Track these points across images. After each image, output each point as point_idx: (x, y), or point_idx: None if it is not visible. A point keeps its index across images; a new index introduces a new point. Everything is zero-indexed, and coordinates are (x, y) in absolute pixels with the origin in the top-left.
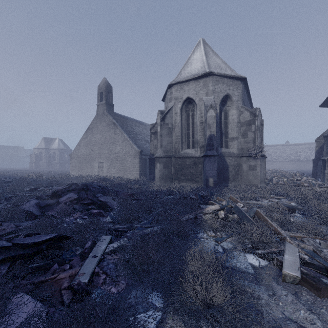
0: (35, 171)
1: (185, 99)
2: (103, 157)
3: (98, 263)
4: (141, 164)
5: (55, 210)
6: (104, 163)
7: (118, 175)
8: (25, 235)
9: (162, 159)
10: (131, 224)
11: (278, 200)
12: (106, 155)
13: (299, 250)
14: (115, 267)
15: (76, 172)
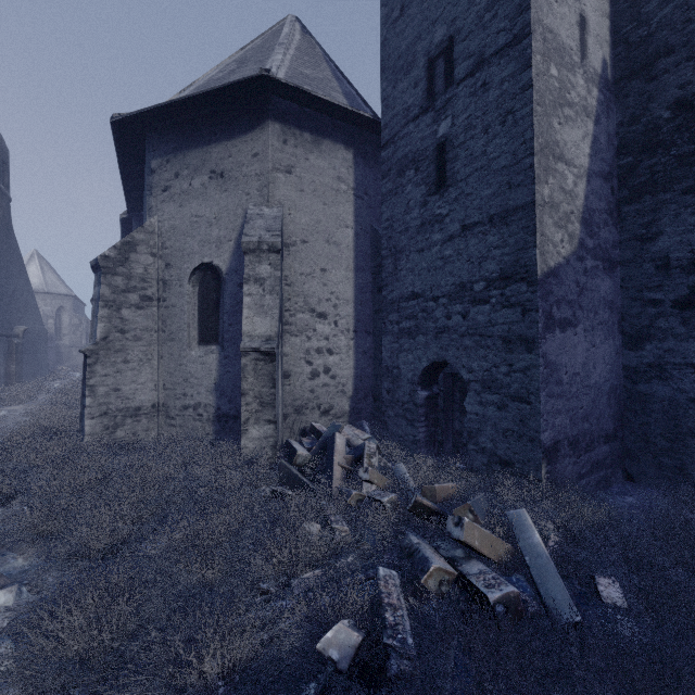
0: None
1: None
2: None
3: None
4: None
5: None
6: None
7: None
8: None
9: None
10: None
11: None
12: None
13: None
14: None
15: None
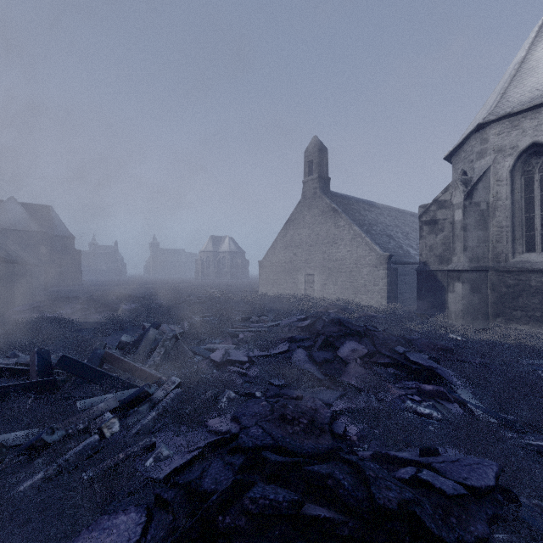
0: (207, 285)
1: (525, 148)
2: (314, 266)
3: None
4: (389, 279)
5: (349, 375)
6: (316, 275)
7: (342, 297)
8: (423, 451)
9: (468, 275)
10: None
11: None
12: (319, 262)
13: None
14: None
15: (269, 289)
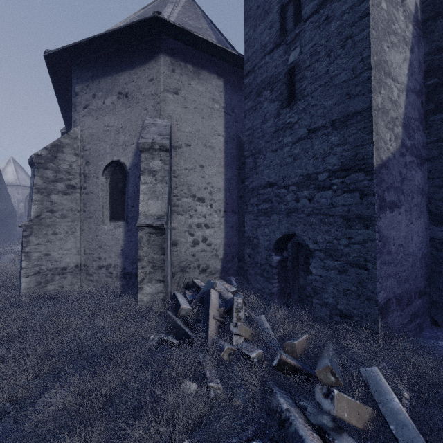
0: None
1: None
2: None
3: None
4: None
5: None
6: None
7: None
8: None
9: None
10: None
11: None
12: None
13: None
14: None
15: None
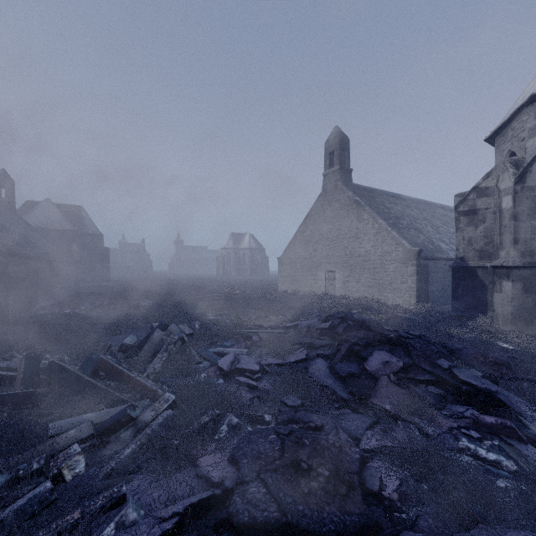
0: (227, 281)
1: None
2: (335, 262)
3: None
4: (418, 276)
5: (381, 397)
6: (337, 272)
7: (365, 295)
8: None
9: (520, 272)
10: None
11: None
12: (340, 258)
13: None
14: None
15: (288, 286)
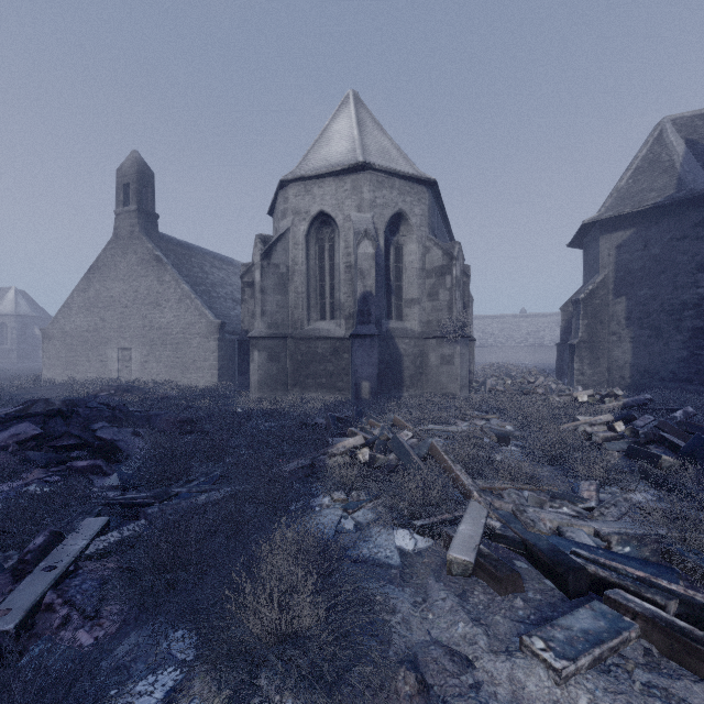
0: None
1: (316, 215)
2: (132, 337)
3: (55, 583)
4: (222, 352)
5: None
6: (134, 350)
7: (167, 378)
8: None
9: (265, 342)
10: (167, 488)
11: (486, 421)
12: (138, 331)
13: (488, 514)
14: (99, 587)
15: (59, 373)
